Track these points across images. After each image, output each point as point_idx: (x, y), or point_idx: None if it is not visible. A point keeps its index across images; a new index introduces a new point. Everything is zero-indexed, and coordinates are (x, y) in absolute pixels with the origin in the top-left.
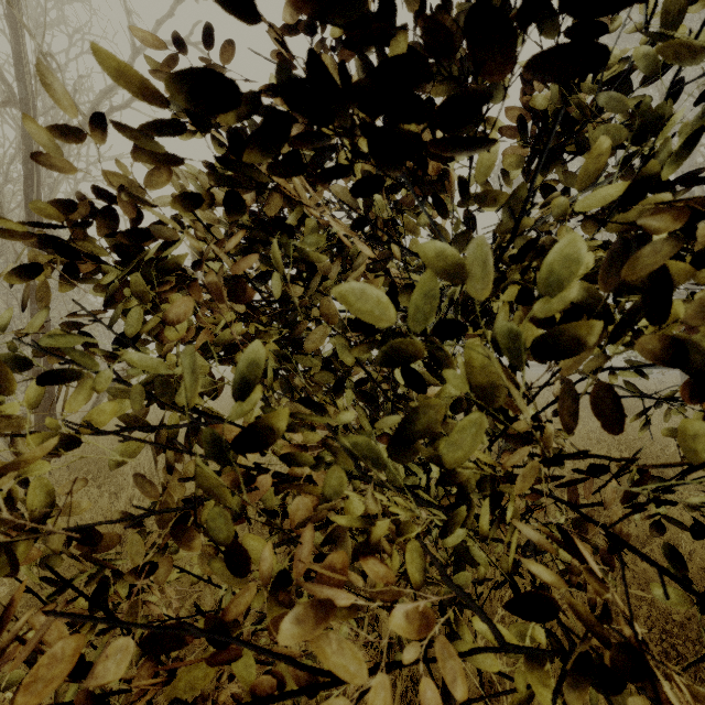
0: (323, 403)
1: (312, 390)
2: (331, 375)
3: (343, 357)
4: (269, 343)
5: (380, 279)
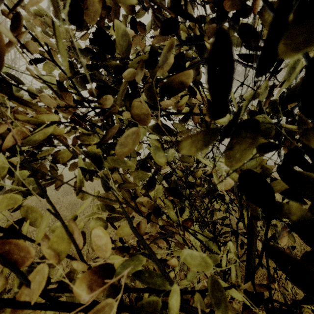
0: (139, 196)
1: (129, 187)
2: (145, 174)
3: (155, 159)
4: (89, 146)
5: (184, 97)
